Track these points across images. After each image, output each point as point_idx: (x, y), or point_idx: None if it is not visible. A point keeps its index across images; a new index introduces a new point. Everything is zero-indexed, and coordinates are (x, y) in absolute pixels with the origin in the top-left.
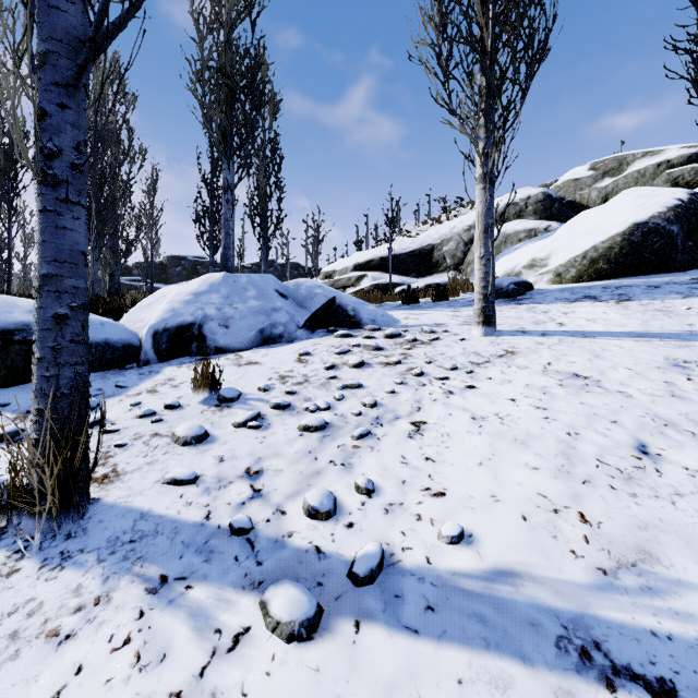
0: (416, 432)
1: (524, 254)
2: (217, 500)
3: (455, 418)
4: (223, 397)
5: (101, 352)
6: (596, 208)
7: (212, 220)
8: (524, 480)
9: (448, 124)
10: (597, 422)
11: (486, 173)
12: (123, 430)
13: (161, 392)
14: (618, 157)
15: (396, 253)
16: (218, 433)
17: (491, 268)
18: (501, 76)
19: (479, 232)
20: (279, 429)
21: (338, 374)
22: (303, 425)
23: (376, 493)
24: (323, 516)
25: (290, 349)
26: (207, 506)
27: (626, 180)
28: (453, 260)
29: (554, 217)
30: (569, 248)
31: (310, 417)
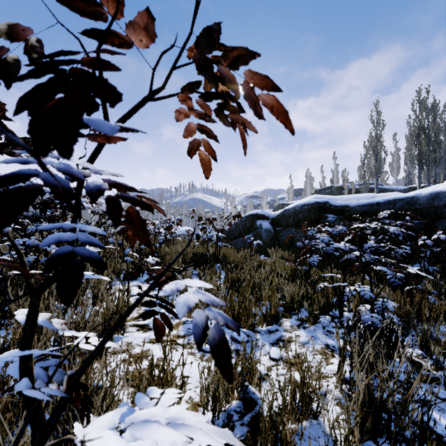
0: None
1: None
2: None
3: None
4: None
5: None
6: None
7: None
8: None
9: None
10: None
11: None
12: None
13: None
14: None
15: None
16: None
17: None
18: None
19: None
20: None
21: None
22: None
23: None
24: None
25: None
26: None
27: None
28: None
29: None
30: None
31: None
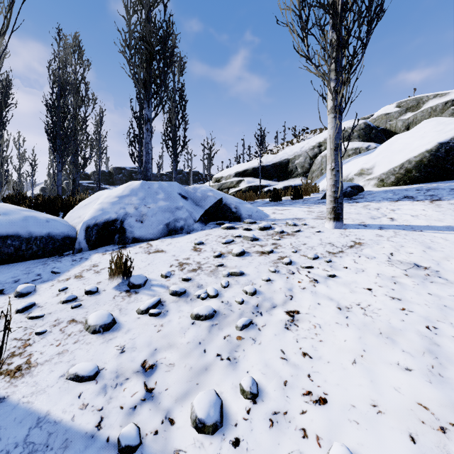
0: (291, 322)
1: (354, 165)
2: (111, 401)
3: (323, 307)
4: (132, 284)
5: (45, 243)
6: (405, 133)
7: (140, 144)
8: (400, 384)
9: (307, 70)
10: (449, 315)
11: (336, 106)
12: (47, 315)
13: (86, 277)
14: (417, 98)
15: (263, 165)
16: (124, 320)
17: (340, 178)
18: (348, 31)
19: (330, 150)
20: (175, 316)
21: (224, 262)
22: (195, 314)
23: (260, 397)
24: (209, 430)
25: (188, 239)
26: (101, 410)
27: (422, 114)
28: (302, 169)
29: (372, 140)
30: (388, 161)
31: (201, 304)
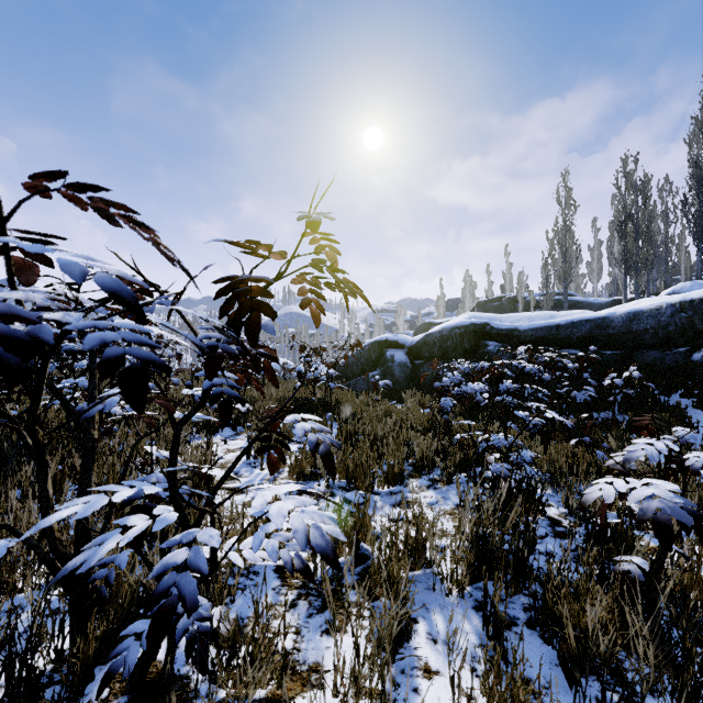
0: None
1: None
2: None
3: None
4: None
5: None
6: None
7: None
8: None
9: None
10: None
11: None
12: None
13: None
14: None
15: None
16: None
17: None
18: None
19: None
20: None
21: None
22: None
23: None
24: None
25: None
26: None
27: None
28: None
29: None
30: None
31: None
